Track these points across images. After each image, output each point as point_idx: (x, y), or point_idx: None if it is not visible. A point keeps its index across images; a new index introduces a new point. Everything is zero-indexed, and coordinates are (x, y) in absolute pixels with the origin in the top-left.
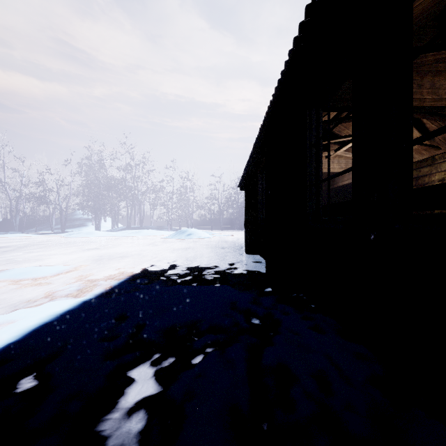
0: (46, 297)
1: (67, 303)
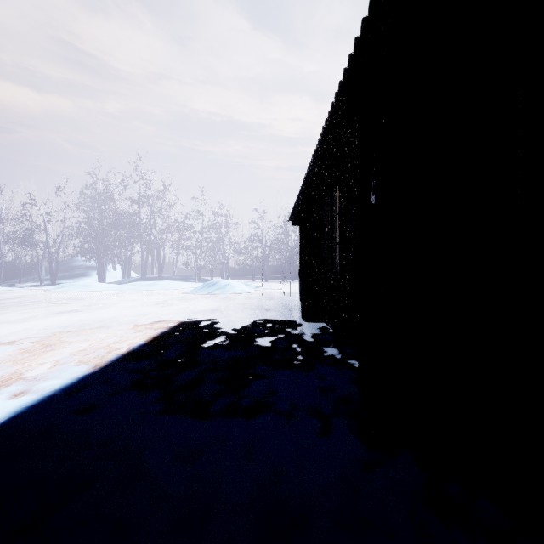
0: None
1: None
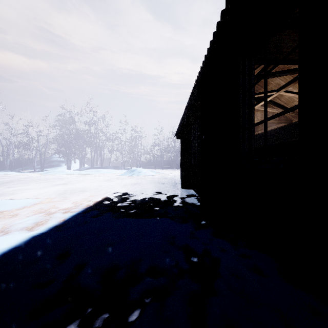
0: (2, 231)
1: (17, 239)
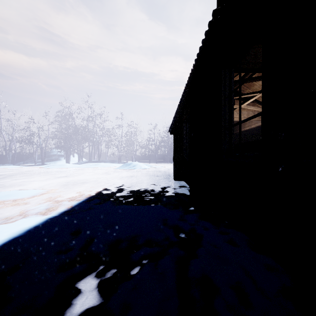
0: (20, 215)
1: (35, 220)
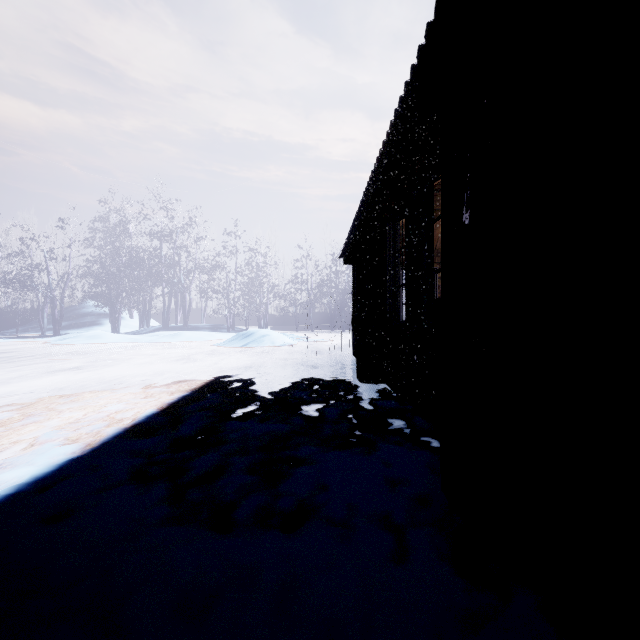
0: None
1: None
